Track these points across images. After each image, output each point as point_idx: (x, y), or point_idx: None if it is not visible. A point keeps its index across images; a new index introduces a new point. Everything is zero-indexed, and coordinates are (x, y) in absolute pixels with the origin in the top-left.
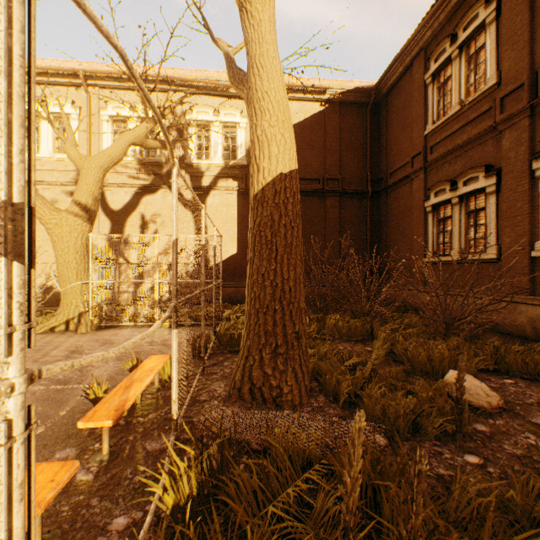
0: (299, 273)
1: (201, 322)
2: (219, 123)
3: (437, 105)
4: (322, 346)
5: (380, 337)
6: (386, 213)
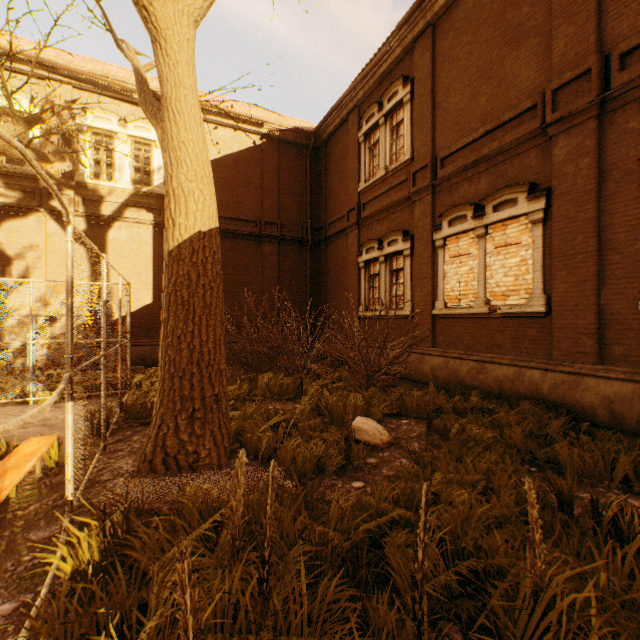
0: (220, 334)
1: (100, 393)
2: (128, 137)
3: (369, 165)
4: (249, 407)
5: (309, 394)
6: (325, 265)
